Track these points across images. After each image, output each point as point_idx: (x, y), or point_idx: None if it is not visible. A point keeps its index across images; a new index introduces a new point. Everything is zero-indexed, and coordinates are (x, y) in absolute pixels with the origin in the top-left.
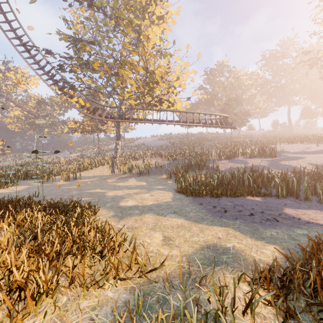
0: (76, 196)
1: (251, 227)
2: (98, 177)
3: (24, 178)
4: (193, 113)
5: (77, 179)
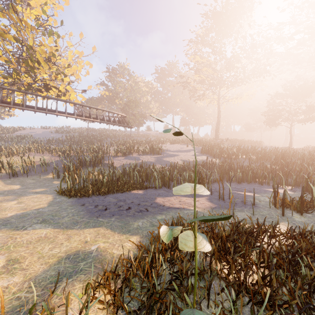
0: None
1: (123, 221)
2: None
3: None
4: (89, 107)
5: None
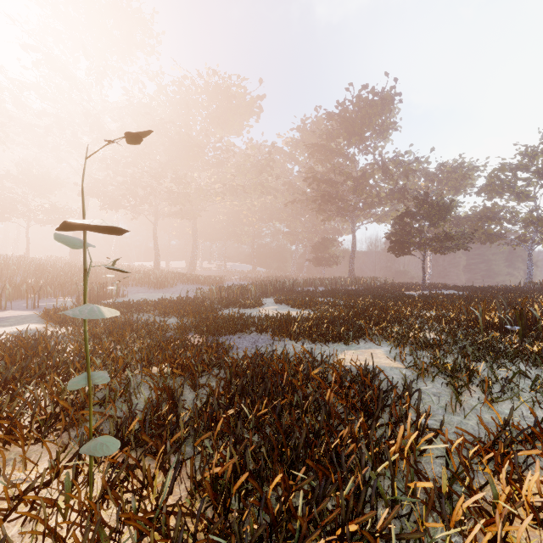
0: None
1: None
2: None
3: None
4: None
5: None
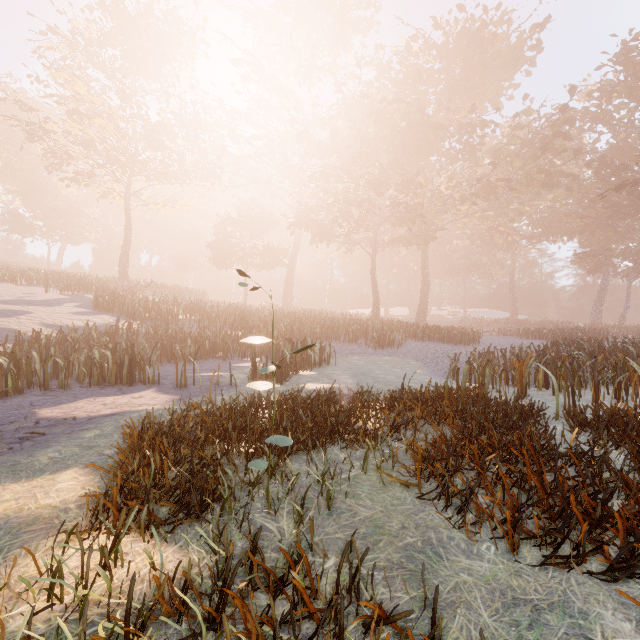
0: None
1: None
2: None
3: None
4: None
5: None
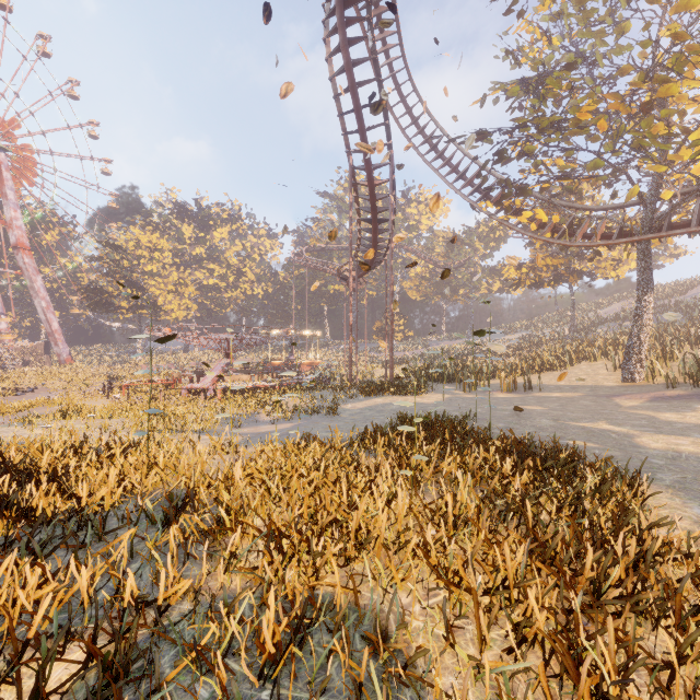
0: (552, 431)
1: None
2: (583, 389)
3: (438, 380)
4: None
5: (533, 391)
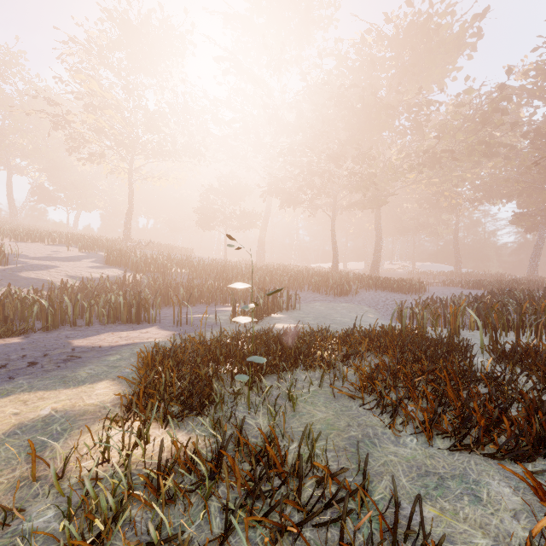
0: None
1: (53, 377)
2: None
3: None
4: None
5: None
